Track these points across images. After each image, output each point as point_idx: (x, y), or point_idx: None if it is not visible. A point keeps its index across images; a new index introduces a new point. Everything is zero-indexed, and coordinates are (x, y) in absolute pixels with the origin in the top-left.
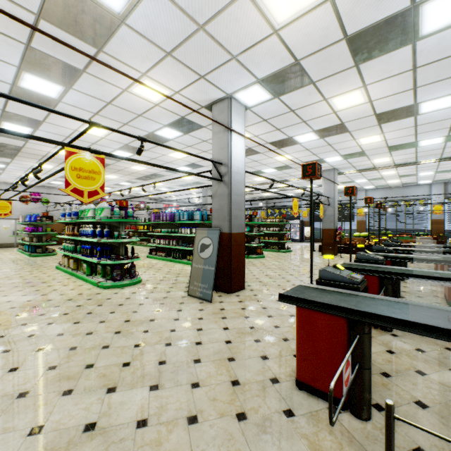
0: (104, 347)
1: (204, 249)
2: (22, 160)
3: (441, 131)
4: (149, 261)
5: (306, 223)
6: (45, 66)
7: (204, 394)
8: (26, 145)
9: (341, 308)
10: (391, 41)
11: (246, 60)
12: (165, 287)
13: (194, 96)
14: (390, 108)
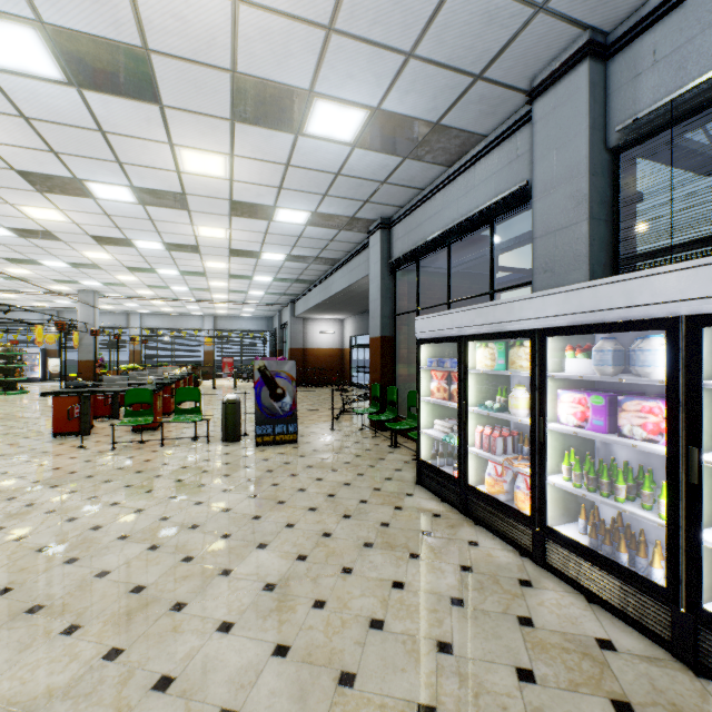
0: None
1: None
2: None
3: (183, 284)
4: None
5: (53, 352)
6: None
7: None
8: None
9: (77, 392)
10: (122, 244)
11: None
12: None
13: None
14: (136, 266)
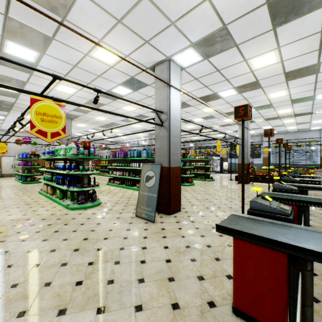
0: (63, 264)
1: (148, 180)
2: (15, 113)
3: None
4: (108, 187)
5: (224, 159)
6: (22, 34)
7: (146, 319)
8: (17, 101)
9: (281, 243)
10: (306, 5)
11: (183, 25)
12: (118, 209)
13: (141, 59)
14: (297, 67)
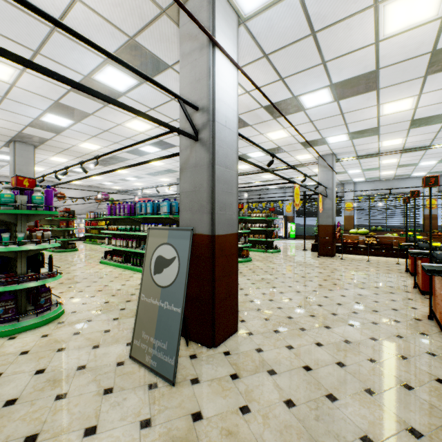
0: None
1: (161, 268)
2: None
3: None
4: (99, 269)
5: (290, 218)
6: None
7: None
8: None
9: None
10: None
11: None
12: (96, 330)
13: None
14: None
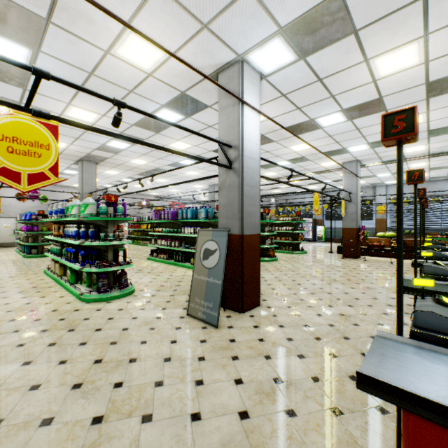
0: (44, 421)
1: (207, 256)
2: None
3: None
4: (148, 263)
5: (319, 221)
6: None
7: None
8: None
9: None
10: None
11: None
12: (160, 300)
13: (196, 59)
14: None
